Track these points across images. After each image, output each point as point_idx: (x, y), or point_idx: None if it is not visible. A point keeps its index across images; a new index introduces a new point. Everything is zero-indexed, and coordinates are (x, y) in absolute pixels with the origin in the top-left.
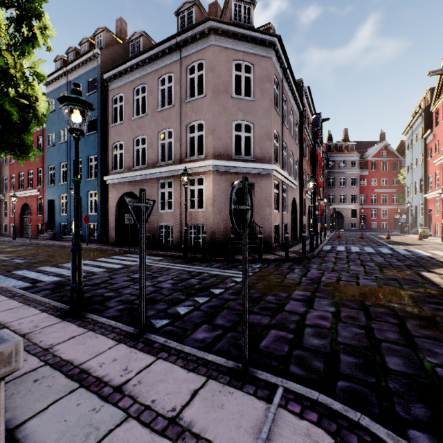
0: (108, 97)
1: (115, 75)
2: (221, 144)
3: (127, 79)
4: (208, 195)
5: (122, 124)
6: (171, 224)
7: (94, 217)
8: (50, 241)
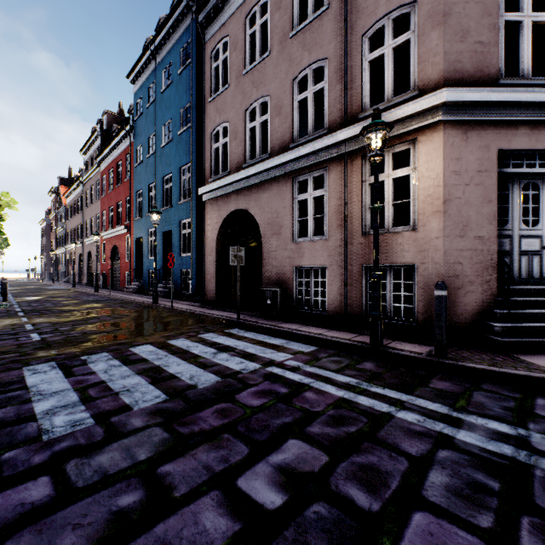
0: (204, 53)
1: (216, 8)
2: (467, 48)
3: (233, 5)
4: (426, 189)
5: (227, 91)
6: (321, 267)
7: (187, 259)
8: (132, 296)
